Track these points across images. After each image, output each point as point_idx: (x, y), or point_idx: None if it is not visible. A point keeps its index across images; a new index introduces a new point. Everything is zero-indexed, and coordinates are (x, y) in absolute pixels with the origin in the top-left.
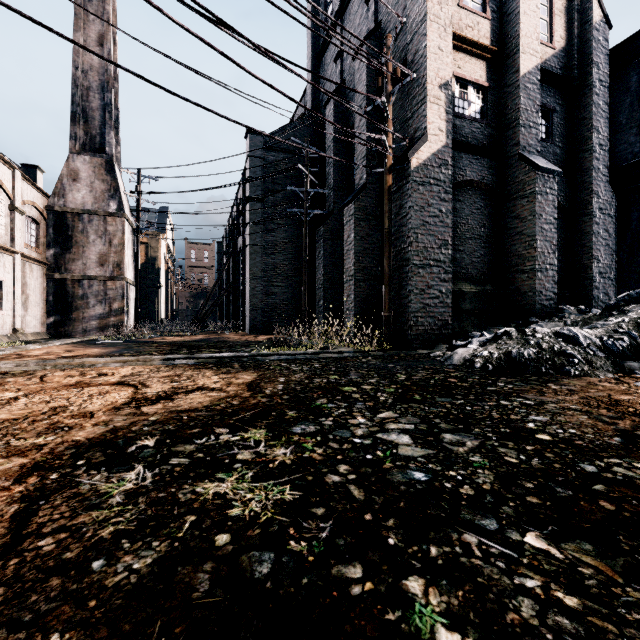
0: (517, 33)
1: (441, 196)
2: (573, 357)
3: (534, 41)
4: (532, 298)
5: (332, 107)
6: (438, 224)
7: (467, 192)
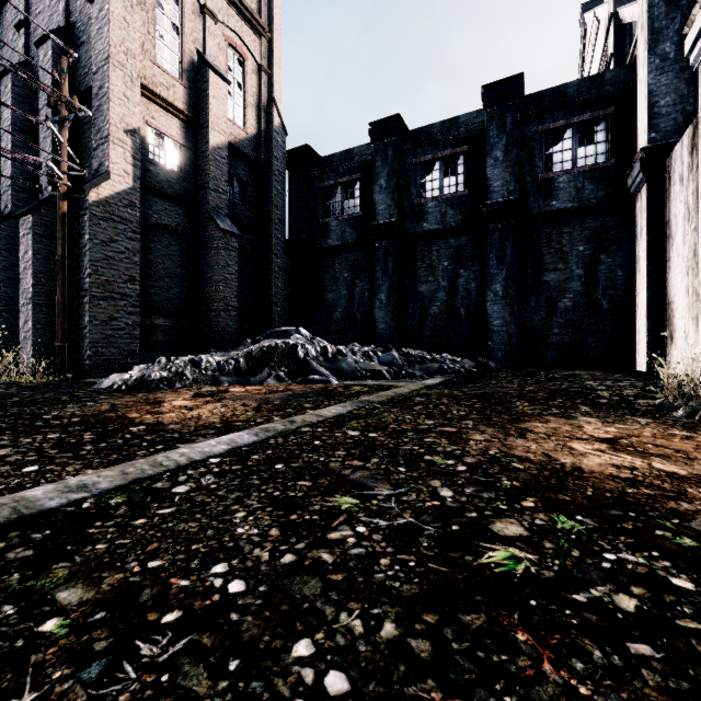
0: (208, 111)
1: (127, 234)
2: (184, 376)
3: (223, 123)
4: (217, 332)
5: (10, 85)
6: (124, 260)
7: (163, 234)
